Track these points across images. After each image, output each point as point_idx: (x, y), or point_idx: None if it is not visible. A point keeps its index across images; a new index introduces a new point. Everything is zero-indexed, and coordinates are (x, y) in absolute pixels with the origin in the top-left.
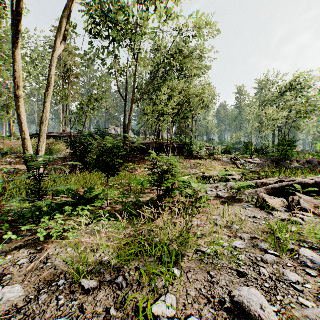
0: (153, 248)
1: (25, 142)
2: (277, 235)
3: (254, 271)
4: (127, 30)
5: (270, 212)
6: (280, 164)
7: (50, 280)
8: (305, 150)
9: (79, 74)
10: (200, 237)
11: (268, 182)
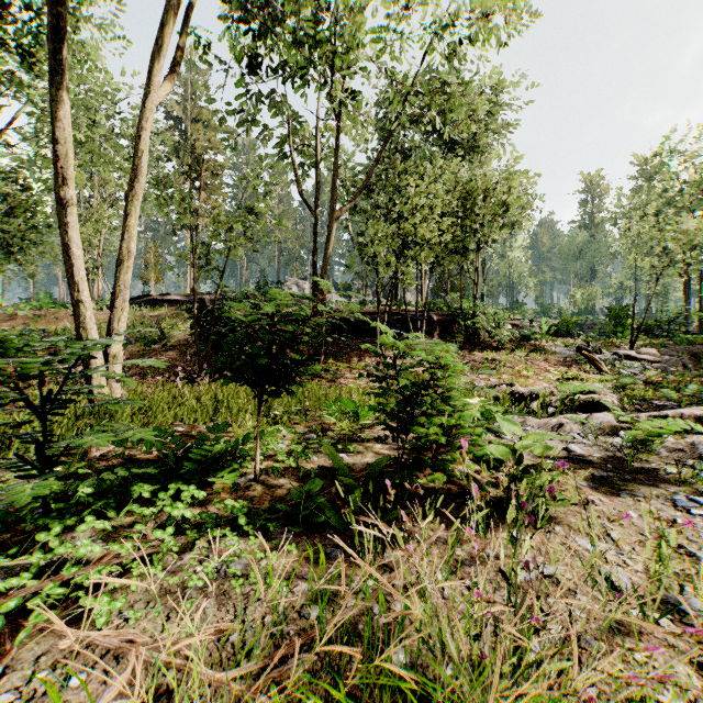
0: None
1: (79, 309)
2: None
3: None
4: (321, 42)
5: None
6: None
7: None
8: None
9: (221, 167)
10: None
11: None
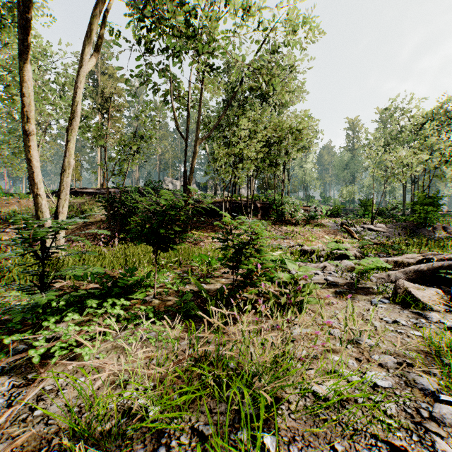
0: (225, 389)
1: (38, 199)
2: (444, 359)
3: (421, 443)
4: (188, 36)
5: (420, 313)
6: (417, 232)
7: (31, 451)
8: (451, 212)
9: (122, 106)
10: (310, 369)
11: (405, 260)
